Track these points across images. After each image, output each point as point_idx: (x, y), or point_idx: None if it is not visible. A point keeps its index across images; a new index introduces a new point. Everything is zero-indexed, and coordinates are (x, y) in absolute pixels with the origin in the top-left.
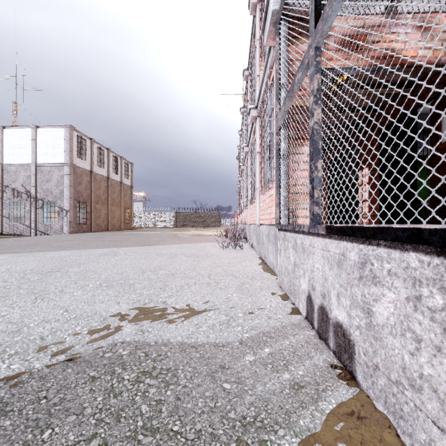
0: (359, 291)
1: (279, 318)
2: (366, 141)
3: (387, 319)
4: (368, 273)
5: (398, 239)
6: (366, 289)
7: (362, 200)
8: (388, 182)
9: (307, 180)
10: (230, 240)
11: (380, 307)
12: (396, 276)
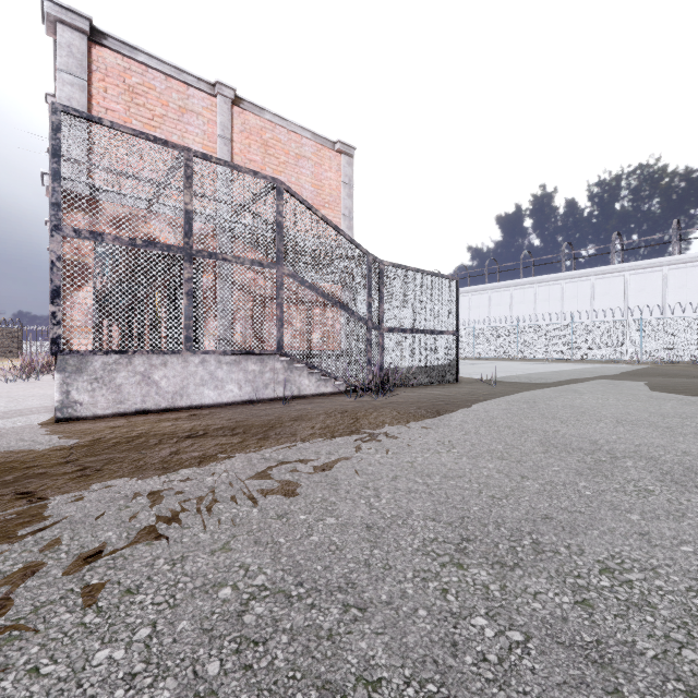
0: None
1: (34, 406)
2: None
3: None
4: None
5: None
6: None
7: None
8: None
9: (82, 317)
10: (19, 370)
11: None
12: None
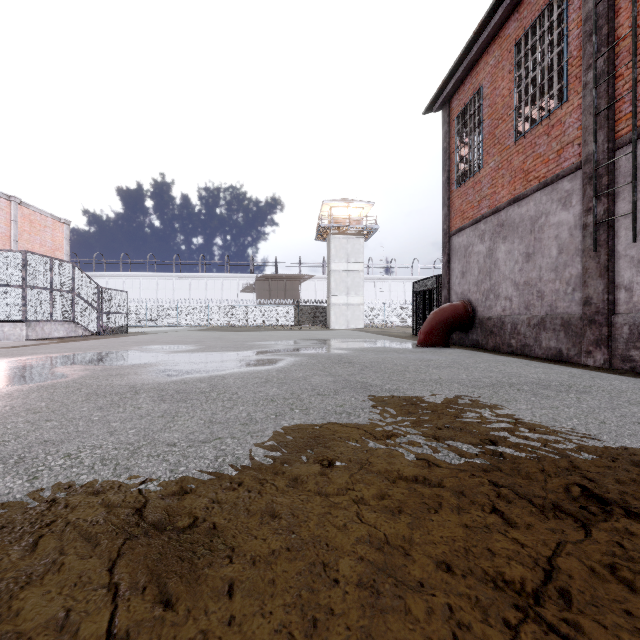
0: (2, 329)
1: None
2: (3, 310)
3: (7, 330)
4: (4, 326)
5: (10, 321)
6: (3, 328)
7: (2, 317)
8: (7, 316)
9: None
10: None
11: (6, 329)
12: (9, 325)
